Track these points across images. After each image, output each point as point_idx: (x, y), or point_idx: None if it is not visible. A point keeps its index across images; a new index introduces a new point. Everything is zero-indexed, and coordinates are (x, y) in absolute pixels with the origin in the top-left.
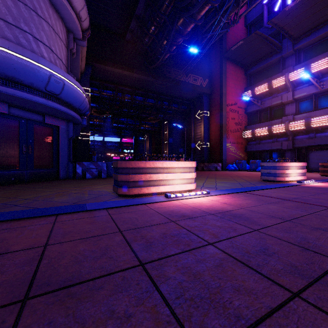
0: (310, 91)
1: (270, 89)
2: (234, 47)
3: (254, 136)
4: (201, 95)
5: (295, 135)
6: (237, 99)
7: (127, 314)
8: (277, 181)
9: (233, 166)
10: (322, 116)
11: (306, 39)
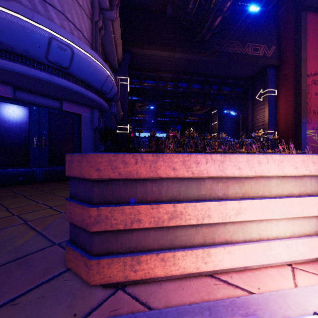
0: None
1: None
2: None
3: None
4: (264, 69)
5: None
6: None
7: None
8: None
9: None
10: None
11: None
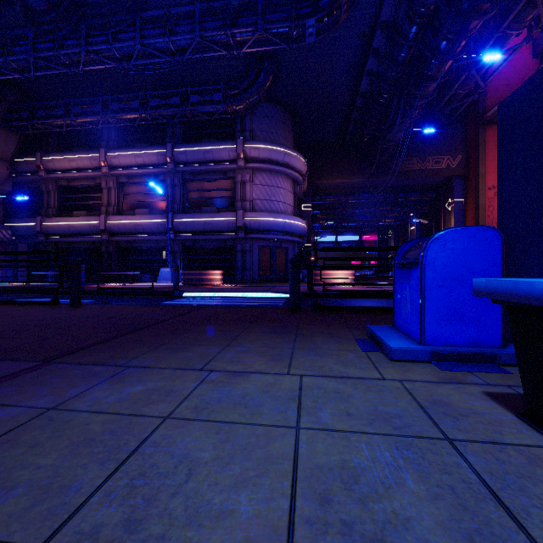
0: None
1: None
2: (491, 113)
3: None
4: (450, 179)
5: None
6: None
7: None
8: None
9: None
10: None
11: None
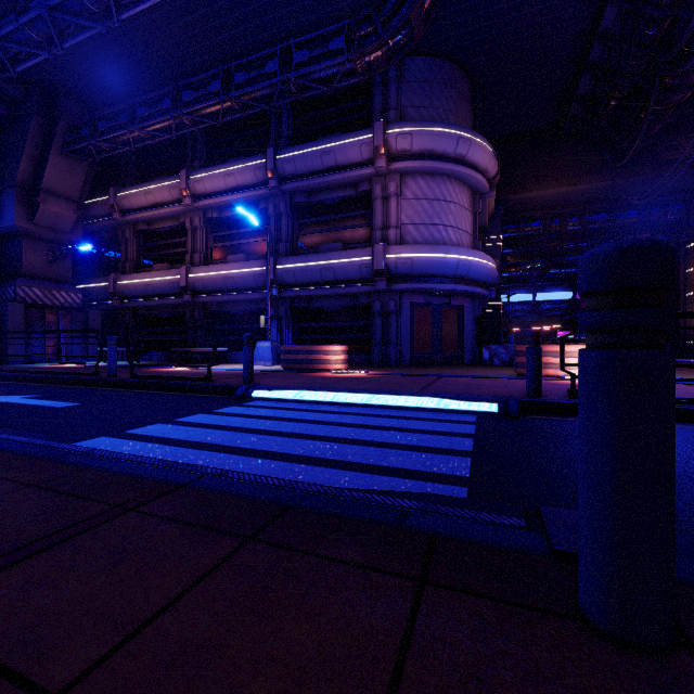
0: None
1: None
2: None
3: None
4: None
5: None
6: None
7: (495, 388)
8: None
9: None
10: None
11: None
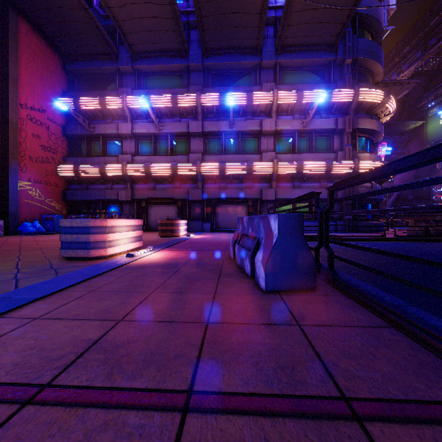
0: (150, 129)
1: (104, 108)
2: None
3: (79, 176)
4: None
5: (135, 183)
6: (45, 103)
7: None
8: (91, 258)
9: (34, 225)
10: (162, 164)
11: (146, 61)
